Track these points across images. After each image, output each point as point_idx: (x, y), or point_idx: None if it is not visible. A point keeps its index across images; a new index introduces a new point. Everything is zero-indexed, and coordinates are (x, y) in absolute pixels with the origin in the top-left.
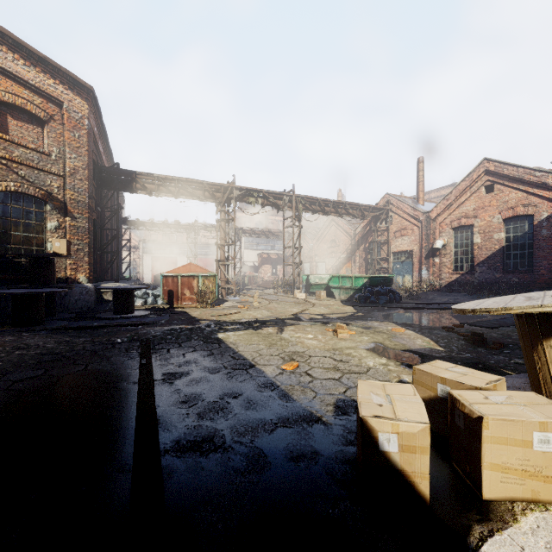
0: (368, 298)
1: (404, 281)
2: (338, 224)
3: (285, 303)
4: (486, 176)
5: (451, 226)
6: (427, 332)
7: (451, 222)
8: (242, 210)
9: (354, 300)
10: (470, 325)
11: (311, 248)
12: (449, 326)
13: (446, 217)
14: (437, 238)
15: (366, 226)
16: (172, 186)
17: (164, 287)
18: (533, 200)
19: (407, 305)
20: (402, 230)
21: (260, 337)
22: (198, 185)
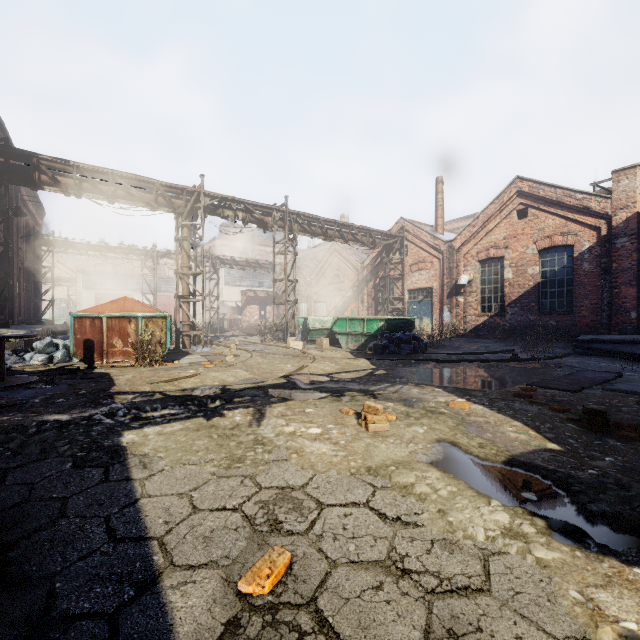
0: (387, 348)
1: (422, 325)
2: (342, 255)
3: (275, 356)
4: (519, 198)
5: (478, 258)
6: (505, 407)
7: (478, 254)
8: (223, 237)
9: (368, 350)
10: (542, 387)
11: (309, 285)
12: (516, 390)
13: (472, 248)
14: (462, 273)
15: (377, 258)
16: (103, 184)
17: (76, 335)
18: (573, 228)
19: (437, 357)
20: (419, 263)
21: (214, 439)
22: (147, 184)
